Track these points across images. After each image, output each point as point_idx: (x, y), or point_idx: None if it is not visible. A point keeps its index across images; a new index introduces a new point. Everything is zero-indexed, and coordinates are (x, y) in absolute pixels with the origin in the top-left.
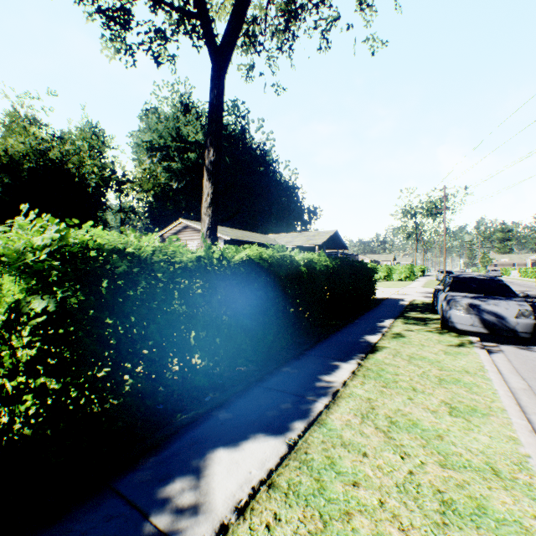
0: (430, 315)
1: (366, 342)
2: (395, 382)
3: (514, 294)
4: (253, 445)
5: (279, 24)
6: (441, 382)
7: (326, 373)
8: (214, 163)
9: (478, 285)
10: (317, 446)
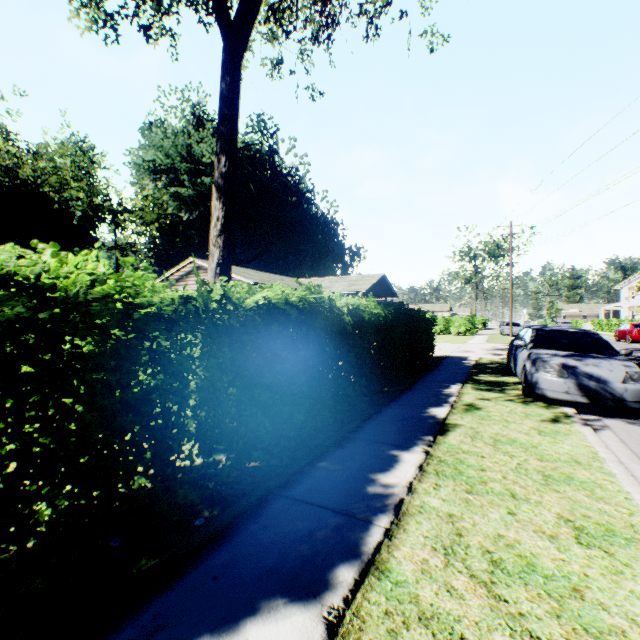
0: (504, 378)
1: (432, 418)
2: (483, 483)
3: (615, 351)
4: (264, 629)
5: (314, 3)
6: (548, 481)
7: (381, 469)
8: (227, 176)
9: (569, 339)
10: (379, 626)
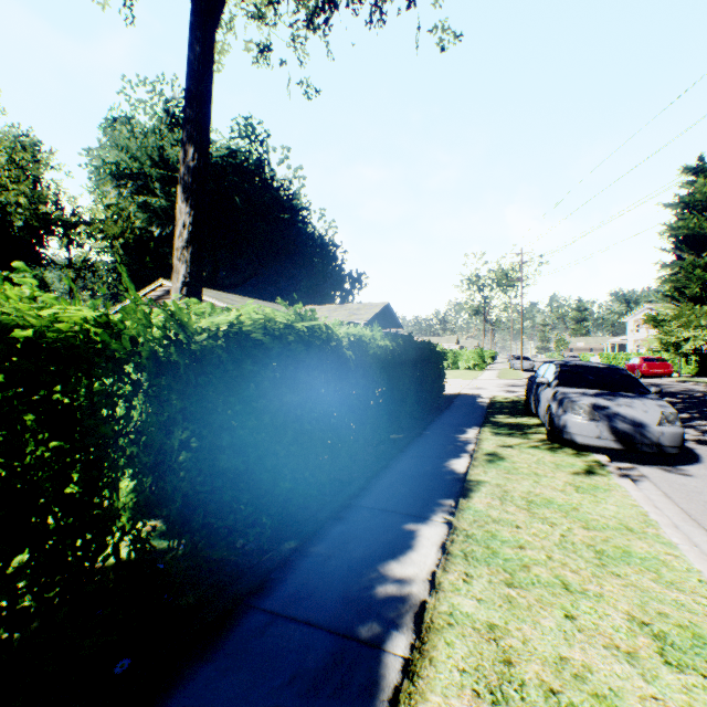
0: (524, 419)
1: (450, 474)
2: (526, 568)
3: (645, 389)
4: None
5: None
6: (603, 560)
7: (393, 553)
8: (196, 173)
9: (596, 376)
10: None
